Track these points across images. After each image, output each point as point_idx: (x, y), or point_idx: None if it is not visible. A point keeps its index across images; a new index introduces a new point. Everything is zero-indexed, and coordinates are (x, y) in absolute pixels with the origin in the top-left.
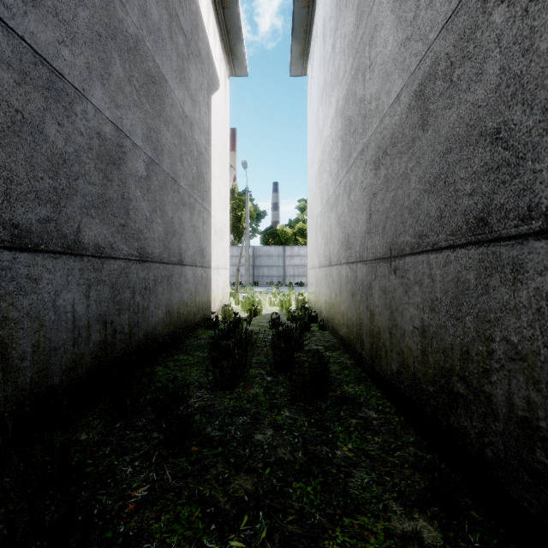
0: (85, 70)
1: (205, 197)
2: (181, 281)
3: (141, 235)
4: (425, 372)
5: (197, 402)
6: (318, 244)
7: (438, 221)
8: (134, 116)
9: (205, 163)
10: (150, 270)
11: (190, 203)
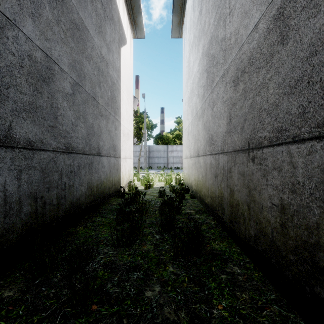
0: (16, 5)
1: (117, 112)
2: (99, 166)
3: (67, 134)
4: (284, 241)
5: (103, 258)
6: (189, 143)
7: (300, 116)
8: (62, 50)
9: (116, 90)
10: (75, 159)
11: (106, 115)
